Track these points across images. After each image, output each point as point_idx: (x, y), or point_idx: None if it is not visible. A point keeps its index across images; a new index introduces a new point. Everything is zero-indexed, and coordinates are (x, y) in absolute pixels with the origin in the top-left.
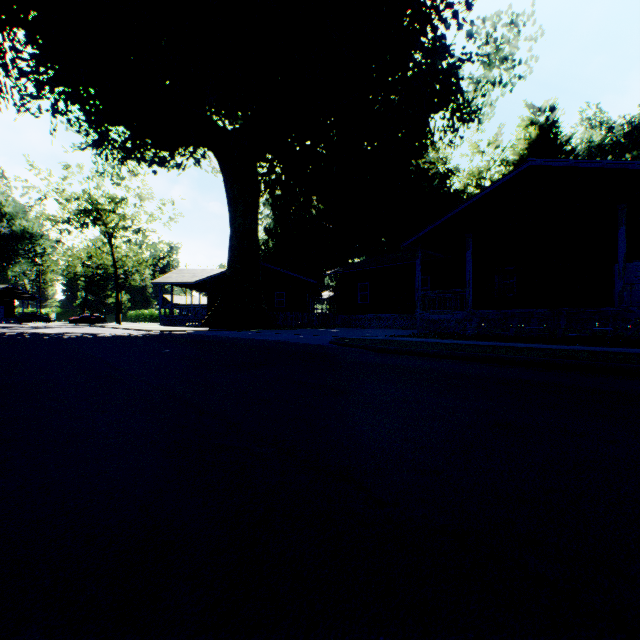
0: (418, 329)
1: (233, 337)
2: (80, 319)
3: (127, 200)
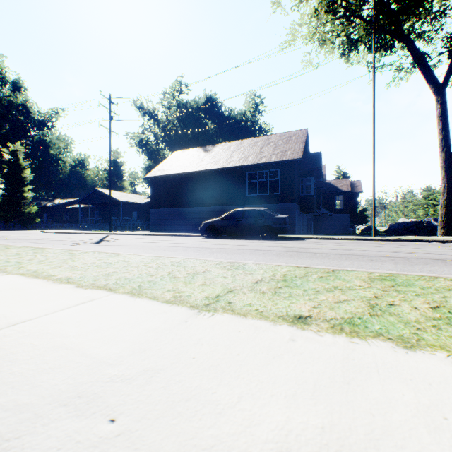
0: None
1: None
2: None
3: None
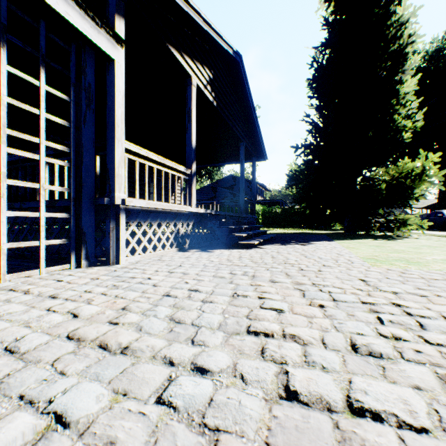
0: None
1: None
2: None
3: None
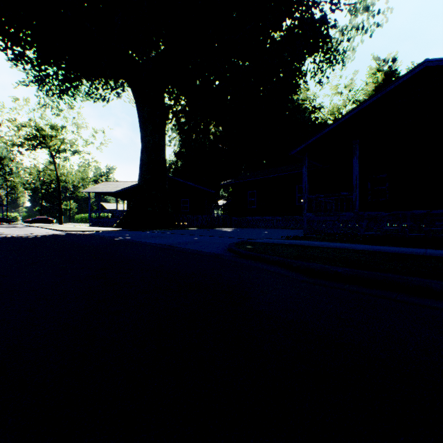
0: (305, 229)
1: (123, 239)
2: (33, 221)
3: (65, 128)
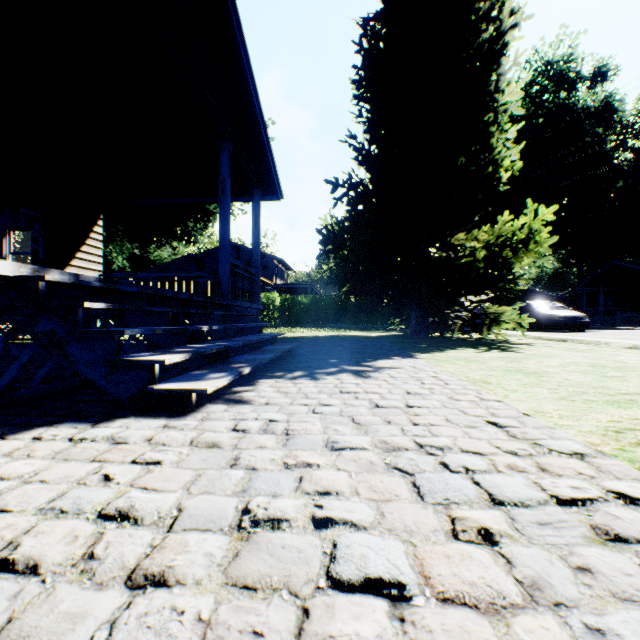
0: None
1: None
2: None
3: None
